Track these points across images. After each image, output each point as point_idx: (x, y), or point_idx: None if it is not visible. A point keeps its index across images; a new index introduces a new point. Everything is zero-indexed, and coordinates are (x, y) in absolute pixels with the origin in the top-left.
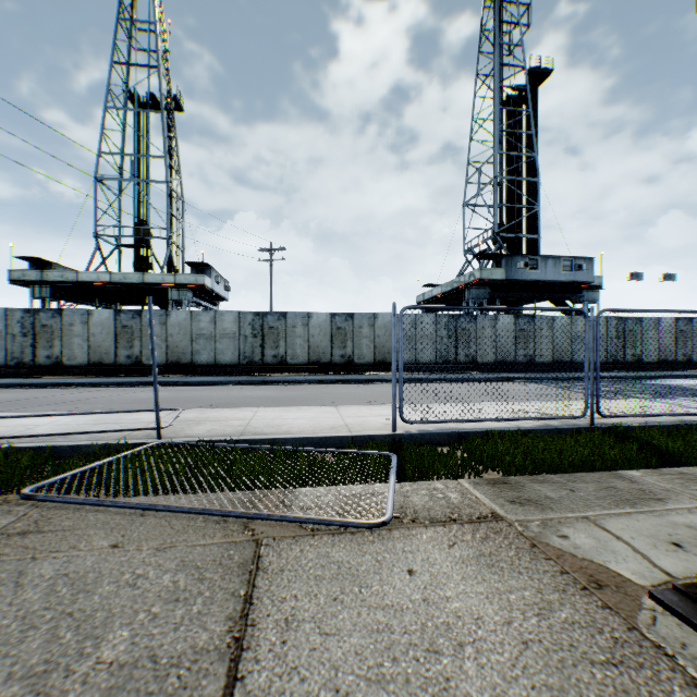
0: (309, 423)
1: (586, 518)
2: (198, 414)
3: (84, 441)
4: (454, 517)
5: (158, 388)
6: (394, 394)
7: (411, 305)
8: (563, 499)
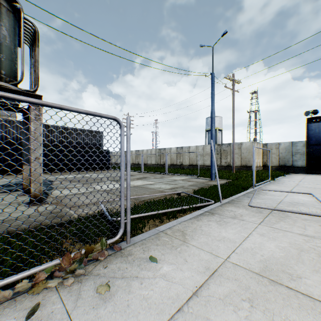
0: (215, 233)
1: (40, 212)
2: (305, 218)
3: (235, 197)
4: (82, 205)
5: (217, 178)
6: (127, 206)
7: (112, 116)
8: (38, 216)
